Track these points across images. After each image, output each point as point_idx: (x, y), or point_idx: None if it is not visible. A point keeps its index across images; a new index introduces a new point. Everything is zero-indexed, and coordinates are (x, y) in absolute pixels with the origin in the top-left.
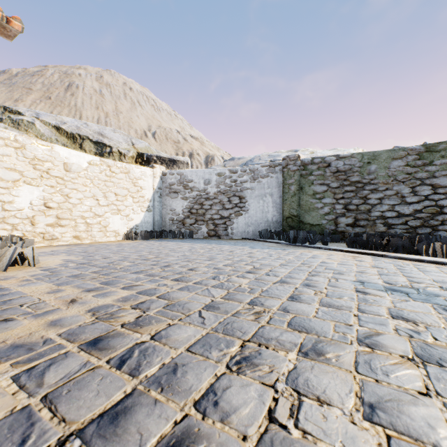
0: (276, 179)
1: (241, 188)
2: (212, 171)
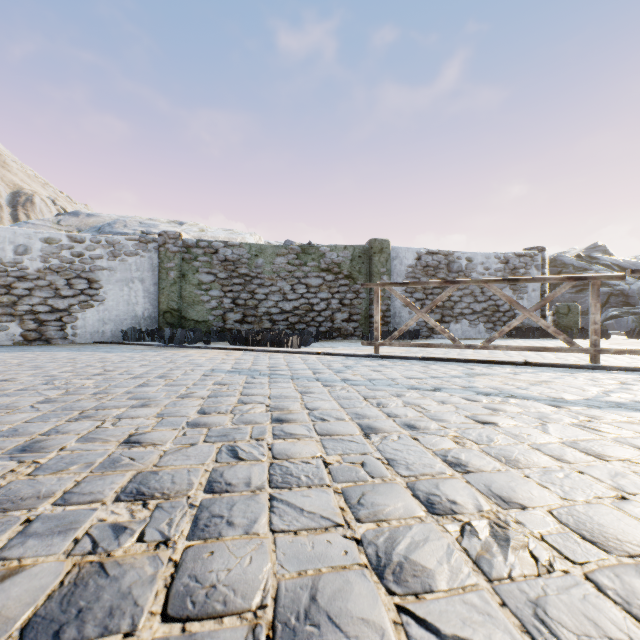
0: (150, 260)
1: (92, 266)
2: (34, 233)
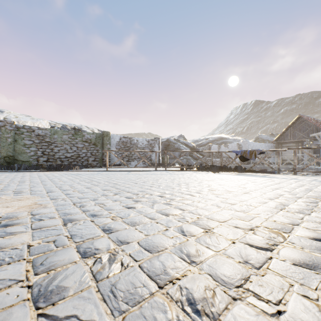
0: None
1: None
2: None
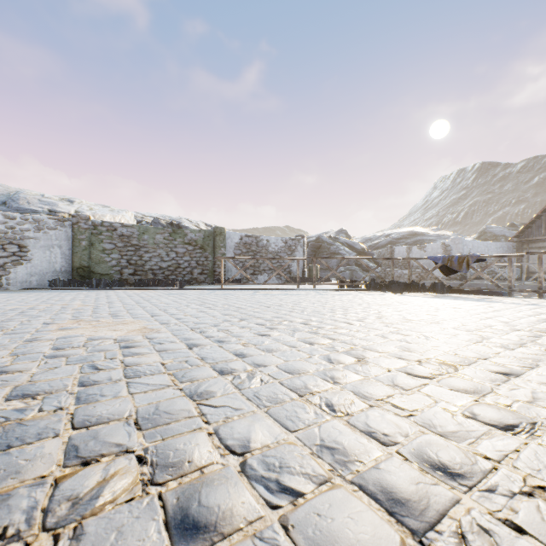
0: (66, 233)
1: (22, 236)
2: None
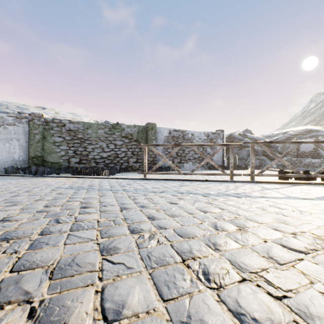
0: (23, 128)
1: None
2: None
